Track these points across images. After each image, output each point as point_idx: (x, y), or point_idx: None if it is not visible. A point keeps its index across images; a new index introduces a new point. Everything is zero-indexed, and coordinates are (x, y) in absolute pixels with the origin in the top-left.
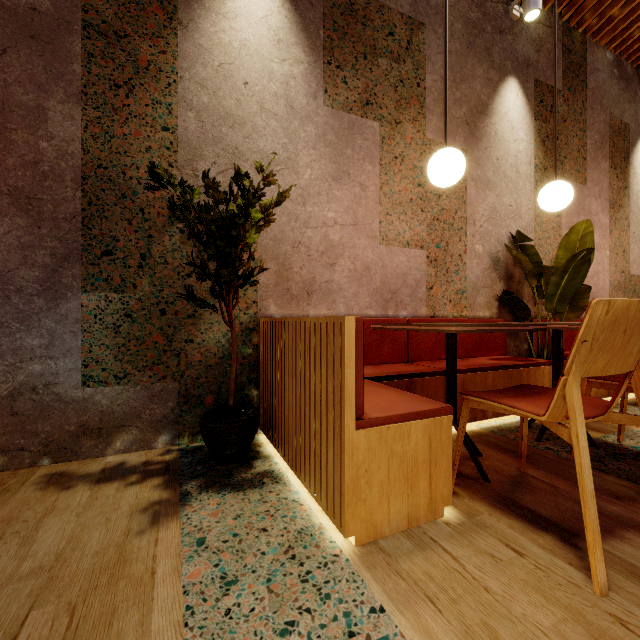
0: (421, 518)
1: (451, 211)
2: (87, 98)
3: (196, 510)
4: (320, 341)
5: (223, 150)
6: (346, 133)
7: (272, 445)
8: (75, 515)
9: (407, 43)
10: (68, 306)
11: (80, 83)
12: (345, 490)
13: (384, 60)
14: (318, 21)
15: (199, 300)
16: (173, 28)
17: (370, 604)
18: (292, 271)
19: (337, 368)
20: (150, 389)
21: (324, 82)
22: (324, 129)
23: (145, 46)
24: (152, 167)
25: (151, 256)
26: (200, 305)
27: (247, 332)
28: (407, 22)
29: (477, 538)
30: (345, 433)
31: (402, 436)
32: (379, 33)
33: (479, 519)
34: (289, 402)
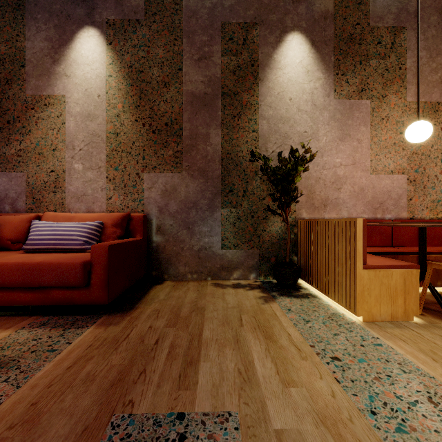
0: (399, 318)
1: (428, 146)
2: (223, 125)
3: (281, 301)
4: (341, 230)
5: (279, 136)
6: (348, 111)
7: (306, 284)
8: (234, 296)
9: (391, 44)
10: (217, 214)
11: (221, 119)
12: (357, 295)
13: (374, 61)
14: (330, 53)
15: (274, 211)
16: (257, 83)
17: (372, 336)
18: (315, 194)
19: (352, 241)
20: (247, 252)
21: (334, 86)
22: (334, 112)
23: (245, 95)
24: (252, 152)
25: (247, 191)
26: (274, 213)
27: (291, 226)
28: (391, 31)
29: (433, 330)
30: (357, 270)
31: (387, 276)
32: (370, 45)
33: (436, 325)
34: (320, 260)
